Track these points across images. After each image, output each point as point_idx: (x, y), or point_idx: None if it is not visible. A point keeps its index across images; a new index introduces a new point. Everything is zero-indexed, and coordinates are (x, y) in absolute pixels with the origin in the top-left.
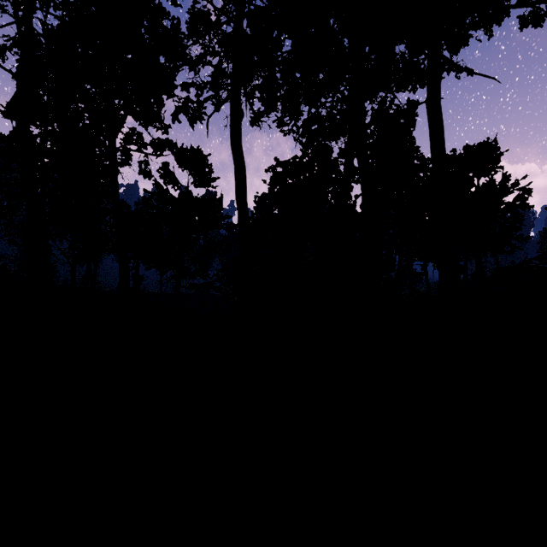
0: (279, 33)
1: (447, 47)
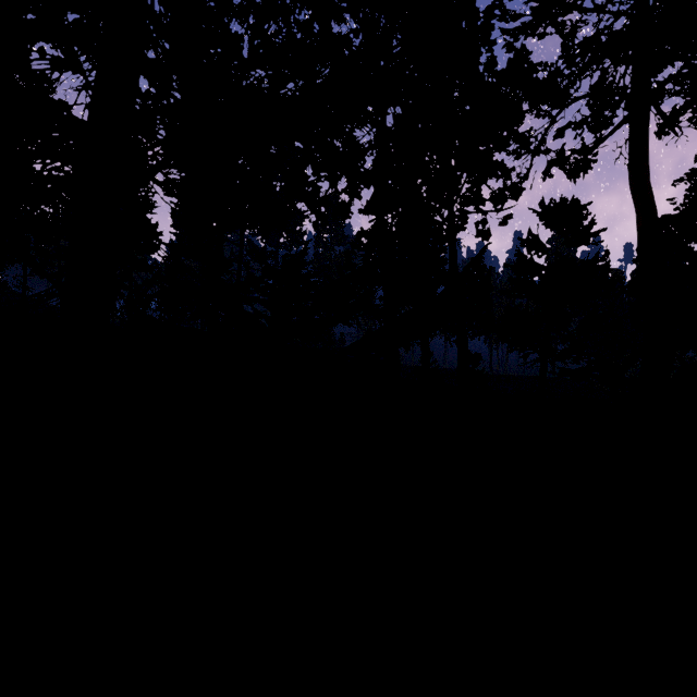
0: None
1: None
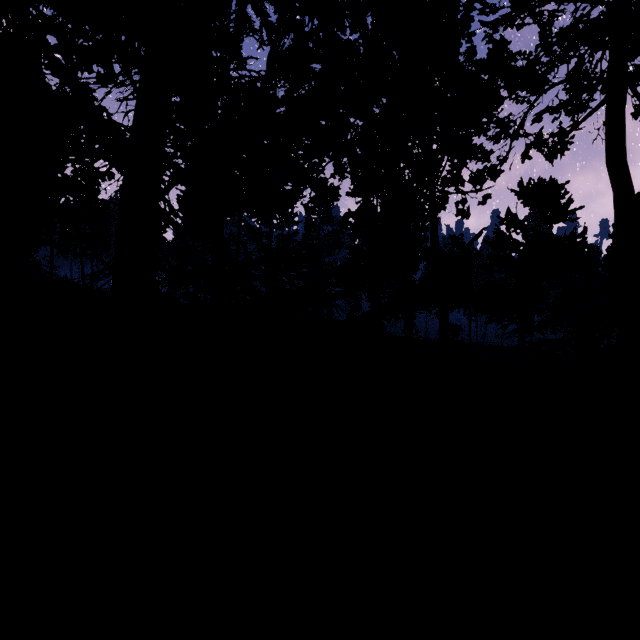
0: None
1: None
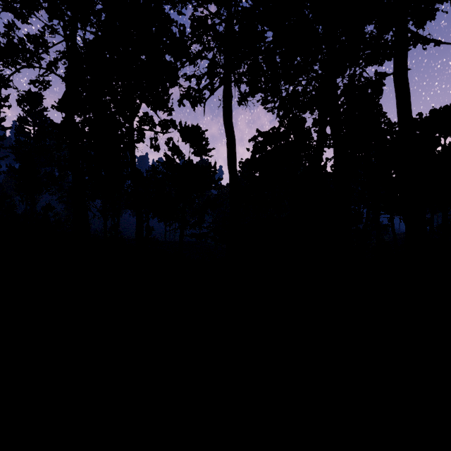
0: (262, 27)
1: (414, 22)
